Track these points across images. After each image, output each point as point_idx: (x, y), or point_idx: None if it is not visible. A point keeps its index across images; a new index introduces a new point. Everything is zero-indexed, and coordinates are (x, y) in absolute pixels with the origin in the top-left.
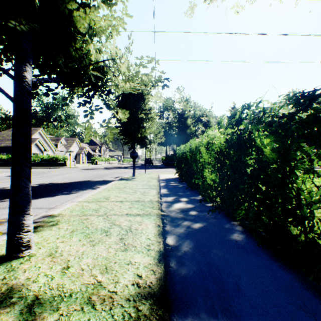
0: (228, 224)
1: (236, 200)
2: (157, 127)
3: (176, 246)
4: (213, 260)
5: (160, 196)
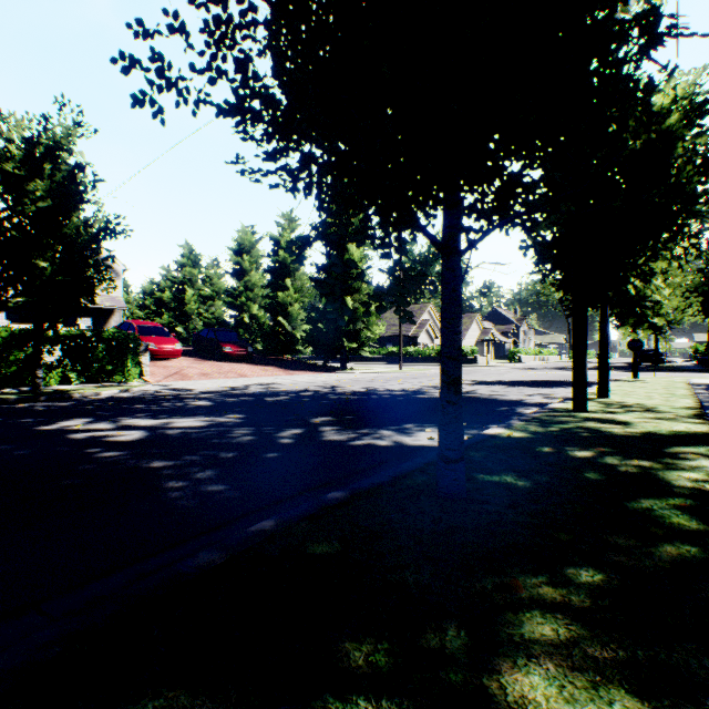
0: None
1: None
2: None
3: None
4: None
5: (693, 393)
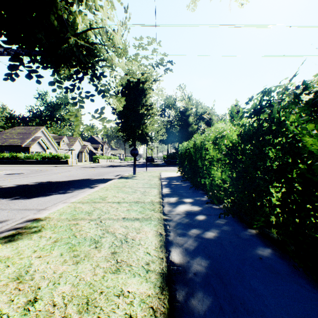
0: (245, 233)
1: (260, 206)
2: (159, 125)
3: (183, 264)
4: (236, 290)
5: (162, 196)
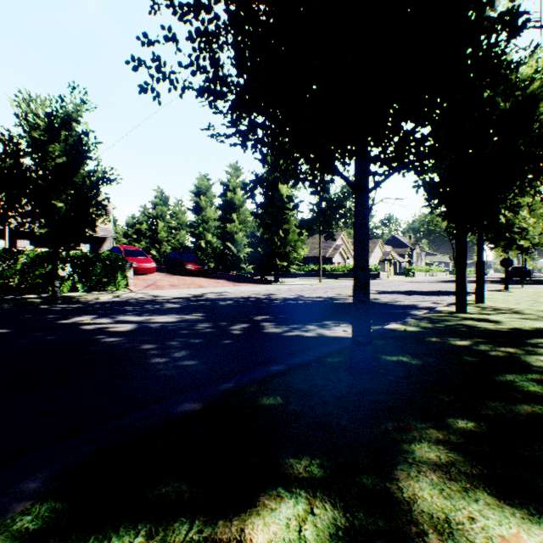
0: None
1: None
2: None
3: None
4: None
5: None
